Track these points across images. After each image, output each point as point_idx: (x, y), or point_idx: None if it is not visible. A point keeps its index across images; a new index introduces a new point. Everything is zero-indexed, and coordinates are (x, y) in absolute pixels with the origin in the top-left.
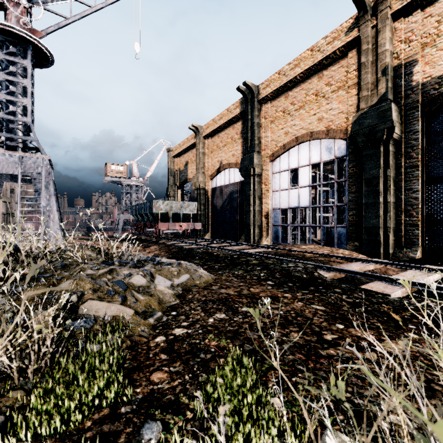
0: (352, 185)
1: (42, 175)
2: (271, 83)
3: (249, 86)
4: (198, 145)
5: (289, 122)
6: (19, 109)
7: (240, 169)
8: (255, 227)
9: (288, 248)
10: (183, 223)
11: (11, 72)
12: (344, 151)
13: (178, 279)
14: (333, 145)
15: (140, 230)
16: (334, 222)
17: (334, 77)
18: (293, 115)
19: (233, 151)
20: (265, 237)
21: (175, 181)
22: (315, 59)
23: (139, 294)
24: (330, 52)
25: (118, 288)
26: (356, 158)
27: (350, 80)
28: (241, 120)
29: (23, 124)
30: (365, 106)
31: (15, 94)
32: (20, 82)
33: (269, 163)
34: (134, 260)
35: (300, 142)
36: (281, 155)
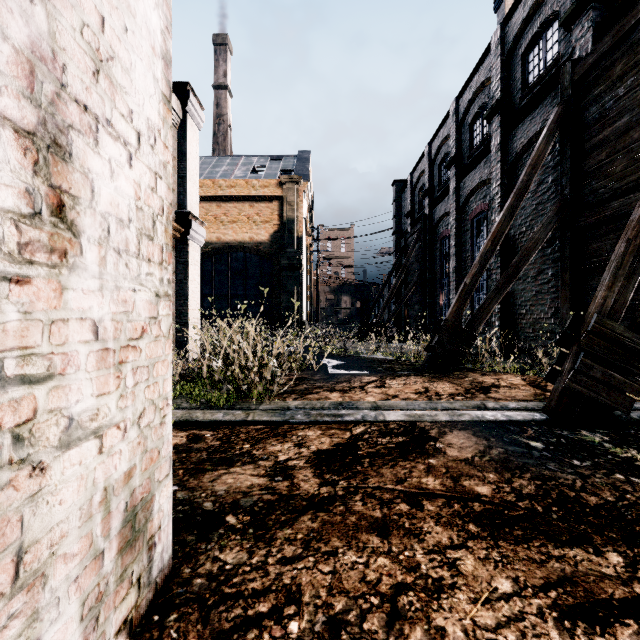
0: None
1: None
2: None
3: None
4: None
5: None
6: None
7: None
8: None
9: None
10: None
11: None
12: None
13: None
14: None
15: None
16: None
17: None
18: None
19: None
20: None
21: None
22: None
23: None
24: None
25: None
26: None
27: None
28: None
29: None
30: None
31: None
32: None
33: None
34: None
35: None
36: None
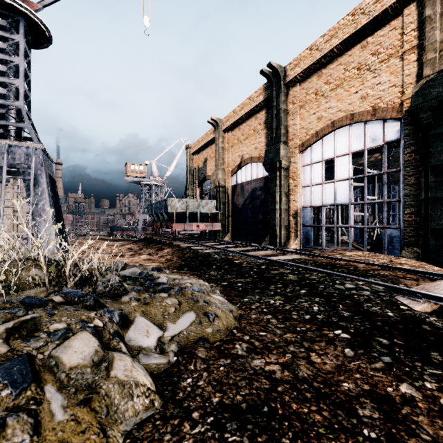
0: (410, 176)
1: (31, 166)
2: (301, 61)
3: (274, 67)
4: (217, 140)
5: (323, 104)
6: (11, 91)
7: (264, 162)
8: (281, 228)
9: (328, 254)
10: (200, 223)
11: (1, 49)
12: (397, 133)
13: (175, 325)
14: (382, 127)
15: (156, 231)
16: (383, 222)
17: (383, 43)
18: (327, 97)
19: (256, 143)
20: (293, 240)
21: (194, 179)
22: (357, 24)
23: (60, 397)
24: (379, 12)
25: (1, 388)
26: (415, 141)
27: (407, 43)
28: (264, 109)
29: (16, 110)
30: (430, 73)
31: (6, 75)
32: (11, 60)
33: (298, 155)
34: (109, 284)
35: (337, 127)
36: (312, 144)
